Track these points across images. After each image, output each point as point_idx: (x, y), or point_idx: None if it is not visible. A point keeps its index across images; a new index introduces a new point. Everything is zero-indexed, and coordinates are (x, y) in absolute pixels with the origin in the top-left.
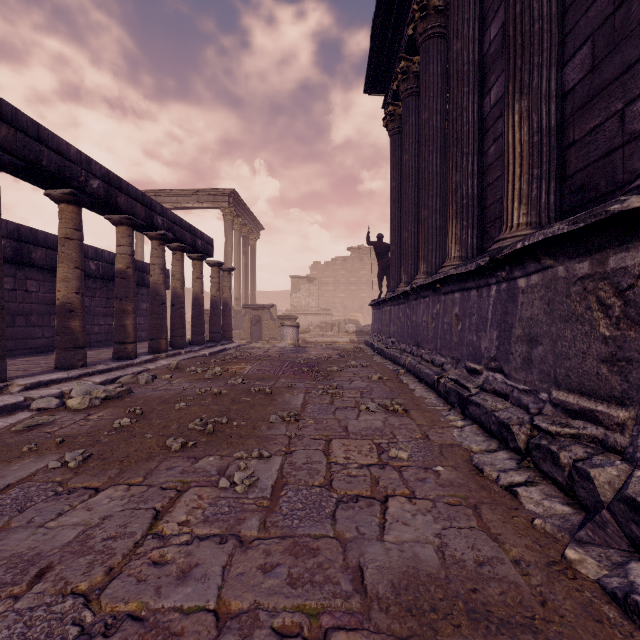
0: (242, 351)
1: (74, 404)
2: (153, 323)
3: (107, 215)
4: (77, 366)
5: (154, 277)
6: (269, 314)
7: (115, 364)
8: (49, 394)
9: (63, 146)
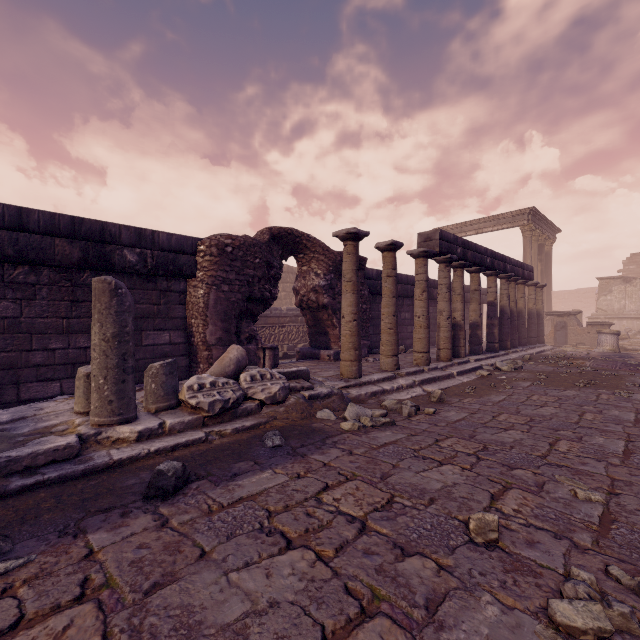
0: (560, 353)
1: (505, 369)
2: (502, 331)
3: (483, 271)
4: (480, 353)
5: (502, 302)
6: (575, 320)
7: (493, 354)
8: (485, 364)
9: (480, 249)
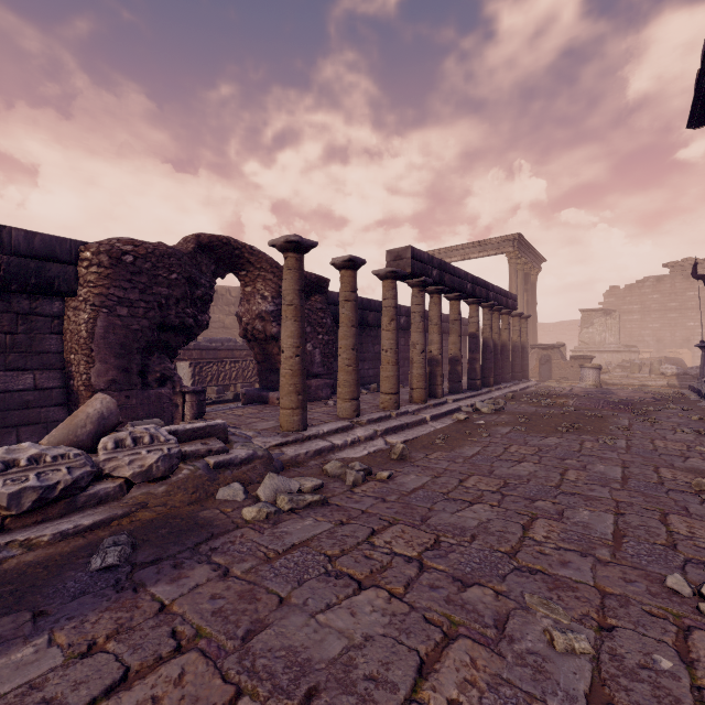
0: (544, 389)
1: (485, 411)
2: (485, 366)
3: (465, 299)
4: (460, 392)
5: (485, 334)
6: (559, 354)
7: (474, 393)
8: (465, 405)
9: (460, 272)
